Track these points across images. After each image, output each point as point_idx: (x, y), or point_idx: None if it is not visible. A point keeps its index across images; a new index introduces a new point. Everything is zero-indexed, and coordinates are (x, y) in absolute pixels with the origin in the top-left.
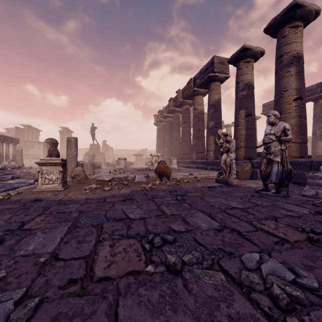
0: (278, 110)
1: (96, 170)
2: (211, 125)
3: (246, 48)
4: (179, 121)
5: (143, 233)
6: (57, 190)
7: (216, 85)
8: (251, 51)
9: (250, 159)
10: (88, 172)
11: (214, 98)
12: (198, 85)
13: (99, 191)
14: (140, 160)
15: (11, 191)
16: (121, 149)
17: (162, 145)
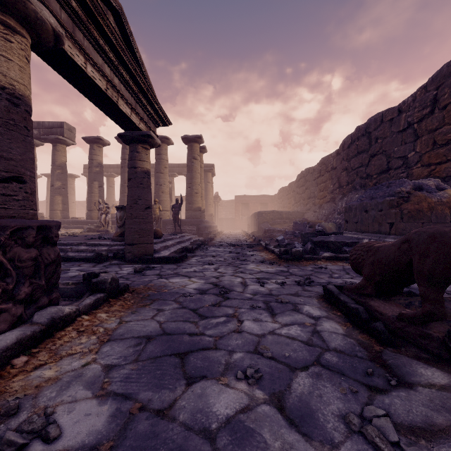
0: (124, 190)
1: None
2: (58, 185)
3: (101, 138)
4: None
5: None
6: None
7: (63, 148)
8: (104, 142)
9: None
10: None
11: (61, 160)
12: (36, 137)
13: None
14: None
15: None
16: None
17: None
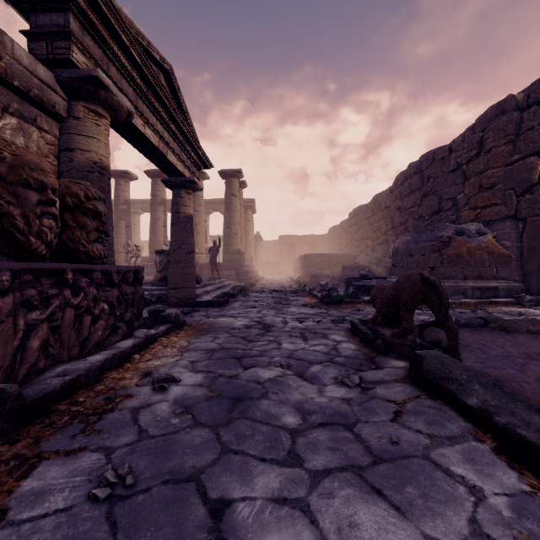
0: (154, 231)
1: None
2: None
3: (128, 173)
4: None
5: None
6: None
7: None
8: (131, 176)
9: None
10: None
11: None
12: None
13: None
14: None
15: None
16: None
17: None
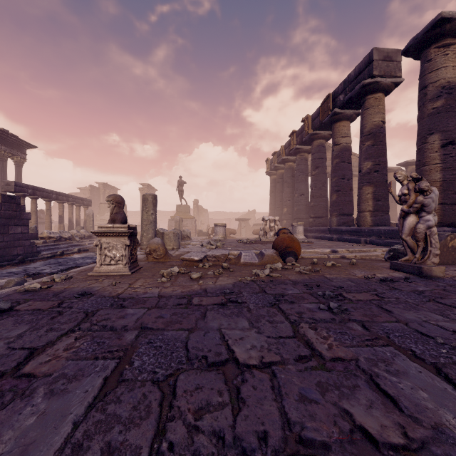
0: None
1: (184, 242)
2: (366, 168)
3: (444, 18)
4: (307, 165)
5: (277, 436)
6: (121, 276)
7: (375, 99)
8: (455, 23)
9: (453, 226)
10: (170, 245)
11: (372, 122)
12: (342, 104)
13: (183, 280)
14: (245, 227)
15: (57, 276)
16: (218, 212)
17: (279, 205)
